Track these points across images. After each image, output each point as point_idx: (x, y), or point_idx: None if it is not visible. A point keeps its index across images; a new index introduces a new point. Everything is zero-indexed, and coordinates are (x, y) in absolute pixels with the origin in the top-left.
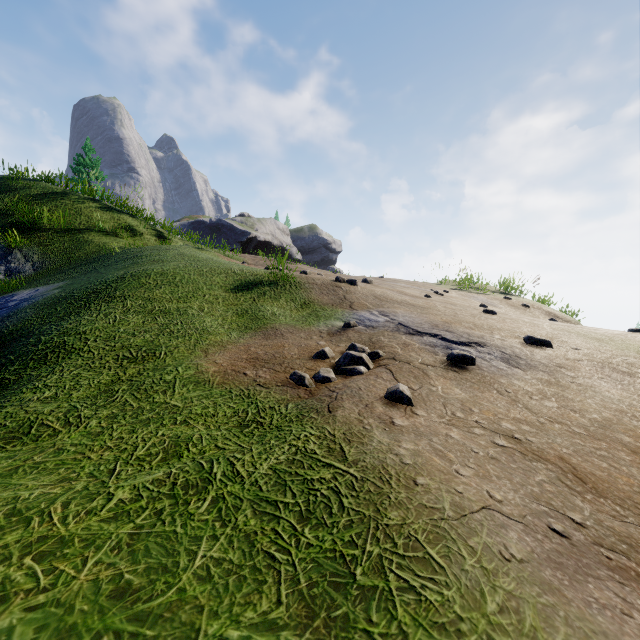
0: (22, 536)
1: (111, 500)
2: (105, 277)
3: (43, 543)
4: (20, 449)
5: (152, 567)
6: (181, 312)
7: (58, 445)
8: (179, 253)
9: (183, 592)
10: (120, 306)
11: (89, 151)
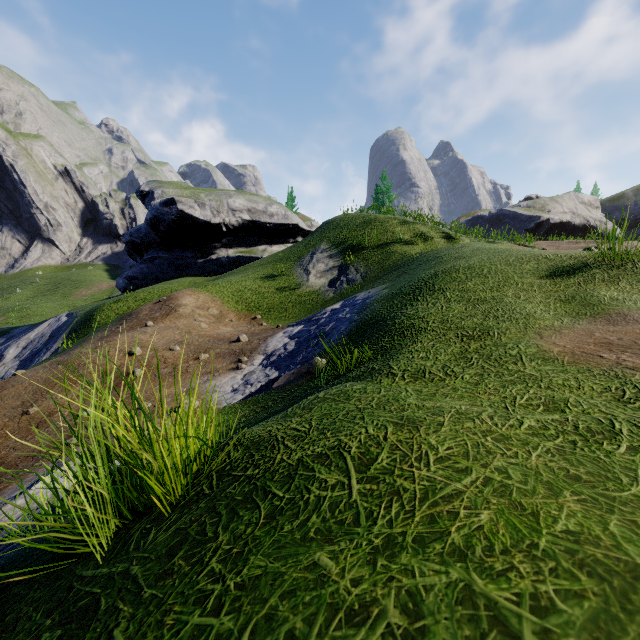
0: (474, 426)
1: (522, 424)
2: (419, 276)
3: (490, 433)
4: (426, 384)
5: (592, 473)
6: (497, 300)
7: (451, 386)
8: (475, 248)
9: (637, 498)
10: (441, 297)
11: (383, 180)
